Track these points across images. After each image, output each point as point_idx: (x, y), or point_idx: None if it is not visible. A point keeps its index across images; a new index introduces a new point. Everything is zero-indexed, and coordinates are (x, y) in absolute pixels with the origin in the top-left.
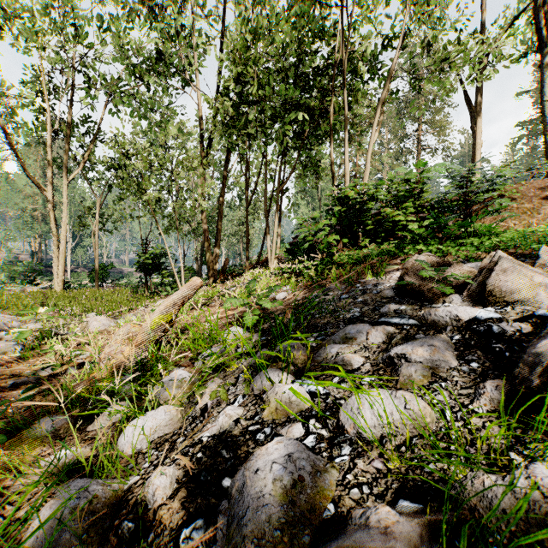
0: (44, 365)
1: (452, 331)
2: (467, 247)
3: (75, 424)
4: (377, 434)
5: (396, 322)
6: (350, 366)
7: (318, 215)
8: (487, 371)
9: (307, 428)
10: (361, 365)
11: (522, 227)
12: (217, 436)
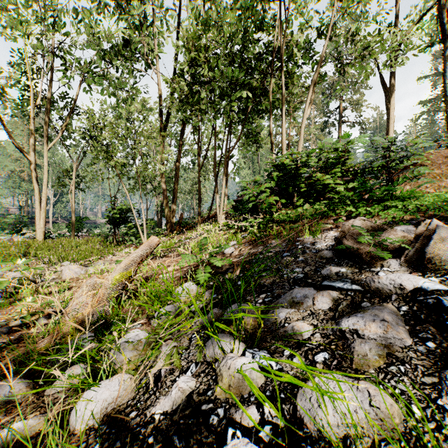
0: (16, 317)
1: (398, 301)
2: (395, 211)
3: (34, 386)
4: (340, 434)
5: (339, 286)
6: (300, 336)
7: (259, 178)
8: (447, 354)
9: (262, 414)
10: (311, 335)
11: (433, 189)
12: (169, 414)
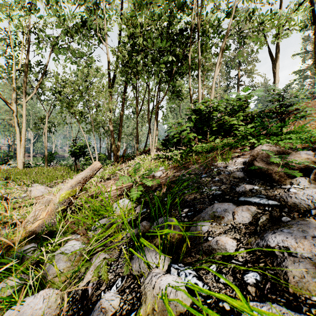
0: None
1: None
2: (293, 140)
3: None
4: None
5: (256, 202)
6: (225, 250)
7: (181, 121)
8: None
9: None
10: (236, 250)
11: (312, 129)
12: None
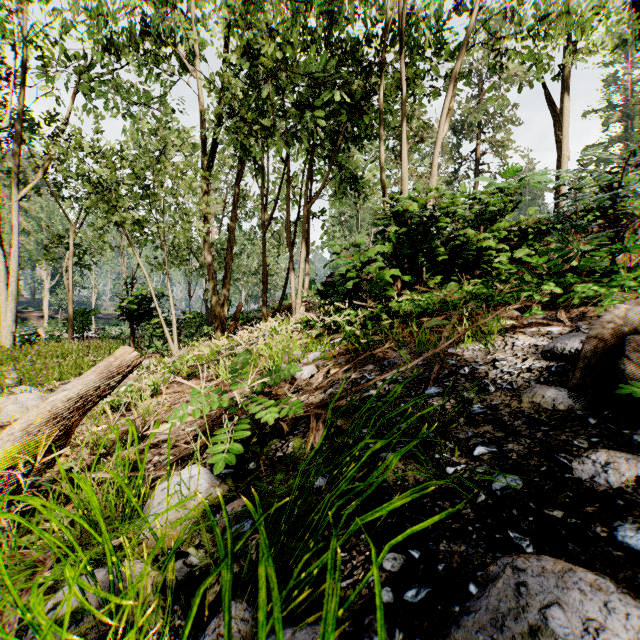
0: None
1: None
2: None
3: None
4: None
5: None
6: None
7: (363, 240)
8: None
9: None
10: None
11: None
12: None
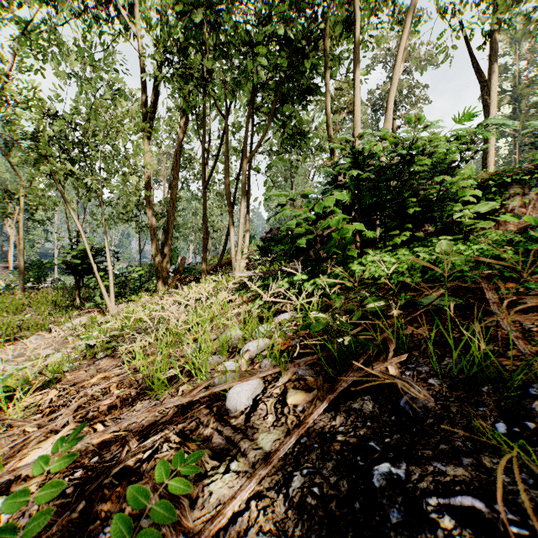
0: None
1: None
2: None
3: None
4: None
5: None
6: None
7: (312, 190)
8: None
9: None
10: None
11: None
12: None
